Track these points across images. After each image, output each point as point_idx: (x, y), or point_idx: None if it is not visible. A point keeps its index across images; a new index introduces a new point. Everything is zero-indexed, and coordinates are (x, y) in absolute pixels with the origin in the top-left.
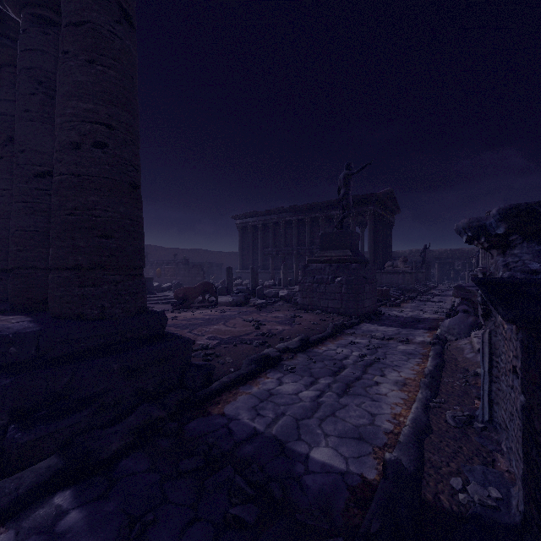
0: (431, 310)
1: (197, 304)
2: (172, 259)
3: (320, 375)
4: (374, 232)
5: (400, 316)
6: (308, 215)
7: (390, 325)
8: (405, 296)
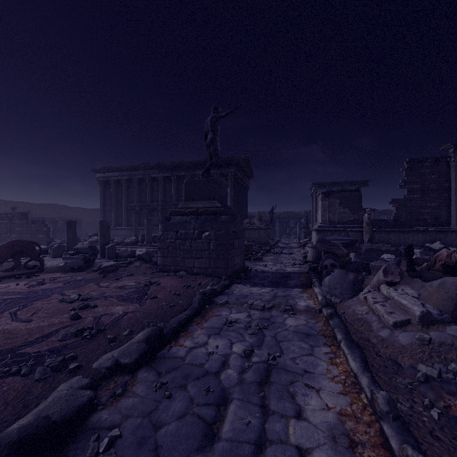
0: (289, 263)
1: (1, 273)
2: (4, 213)
3: (178, 455)
4: (235, 193)
5: (266, 271)
6: (174, 173)
7: (261, 284)
8: (262, 249)
